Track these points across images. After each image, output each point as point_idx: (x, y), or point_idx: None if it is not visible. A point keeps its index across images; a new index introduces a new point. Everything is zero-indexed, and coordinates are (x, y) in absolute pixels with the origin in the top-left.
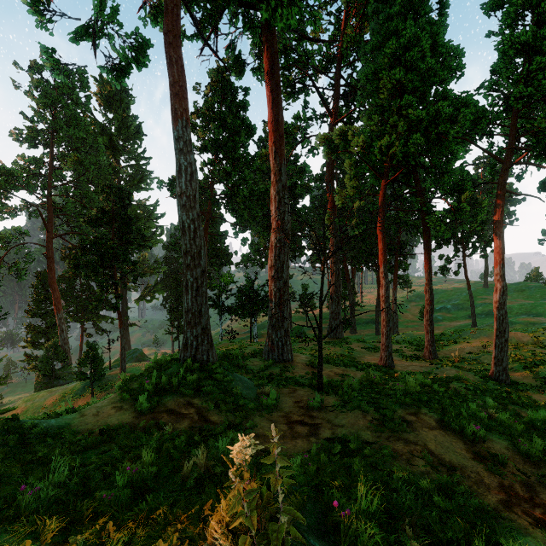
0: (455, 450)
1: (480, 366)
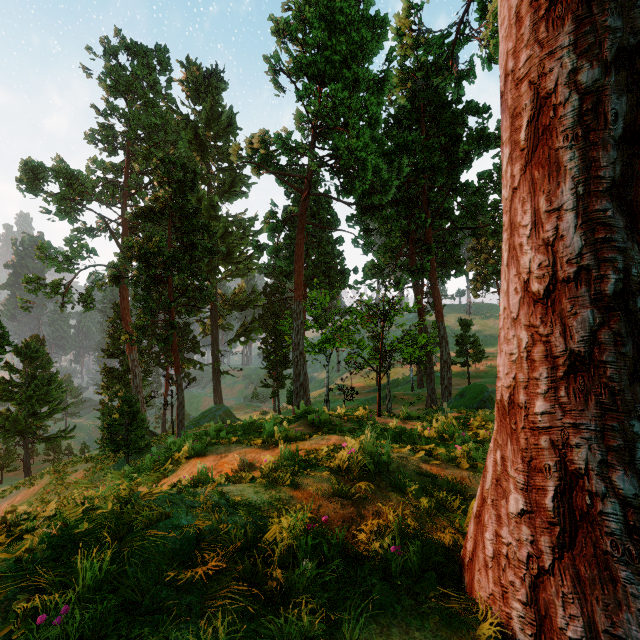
0: None
1: None
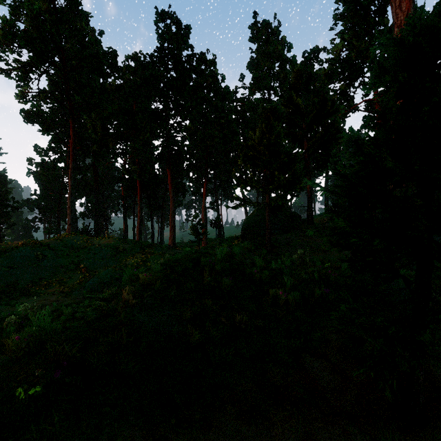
0: None
1: None
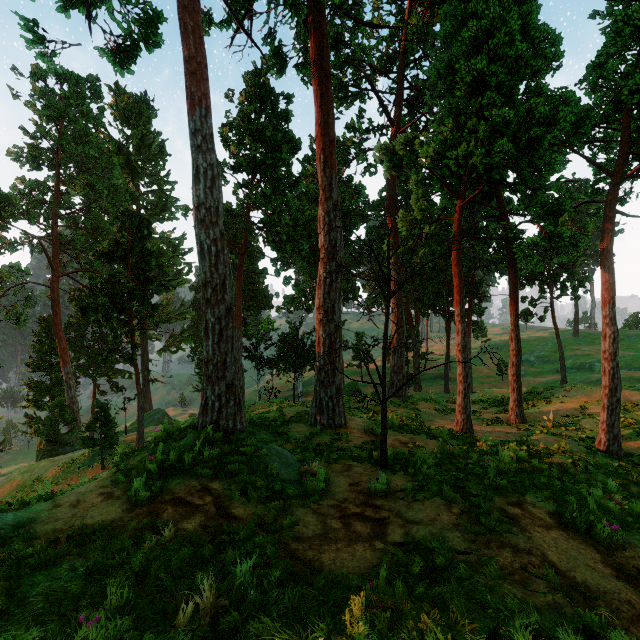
0: (588, 562)
1: (581, 432)
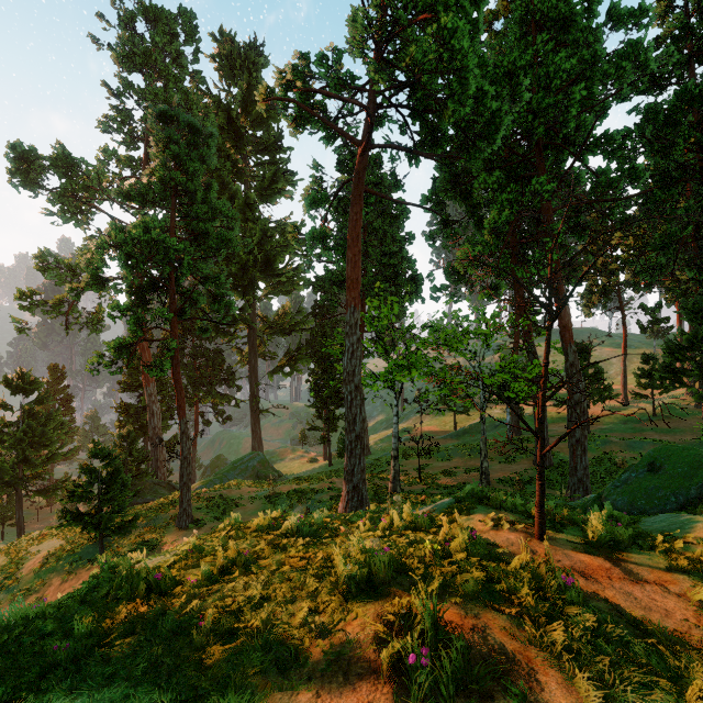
0: None
1: None
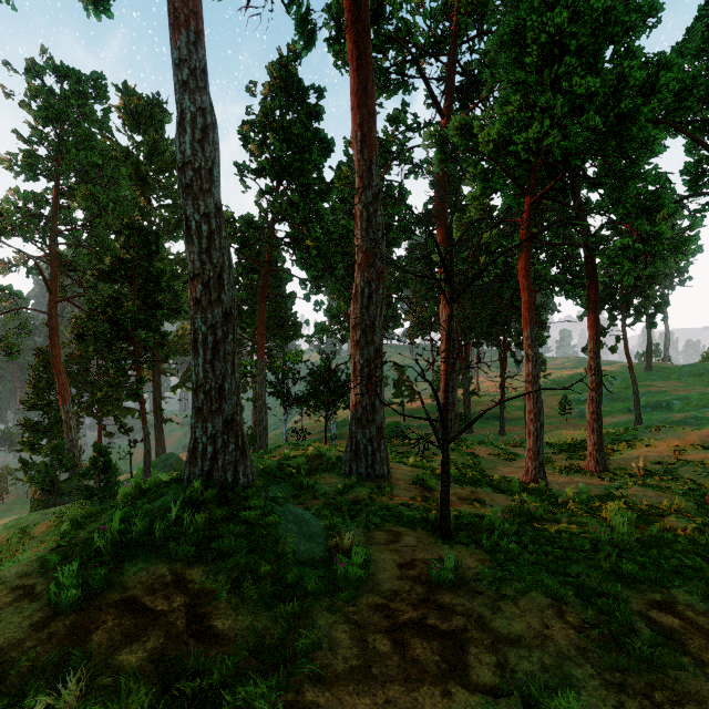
0: None
1: (680, 483)
